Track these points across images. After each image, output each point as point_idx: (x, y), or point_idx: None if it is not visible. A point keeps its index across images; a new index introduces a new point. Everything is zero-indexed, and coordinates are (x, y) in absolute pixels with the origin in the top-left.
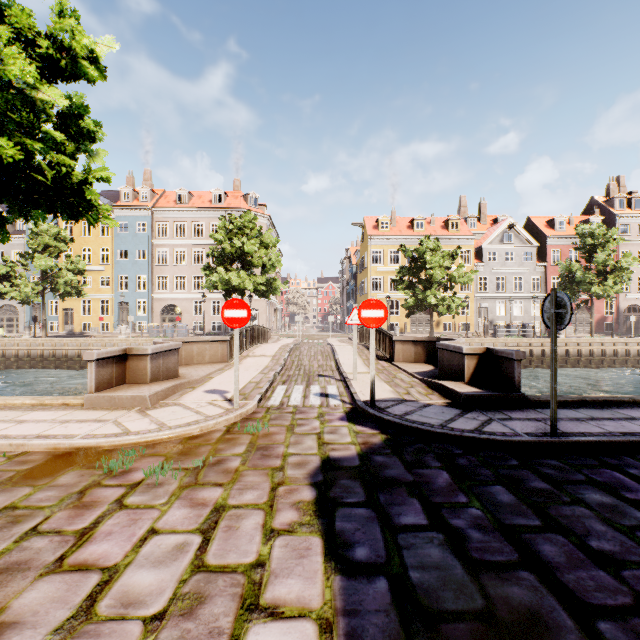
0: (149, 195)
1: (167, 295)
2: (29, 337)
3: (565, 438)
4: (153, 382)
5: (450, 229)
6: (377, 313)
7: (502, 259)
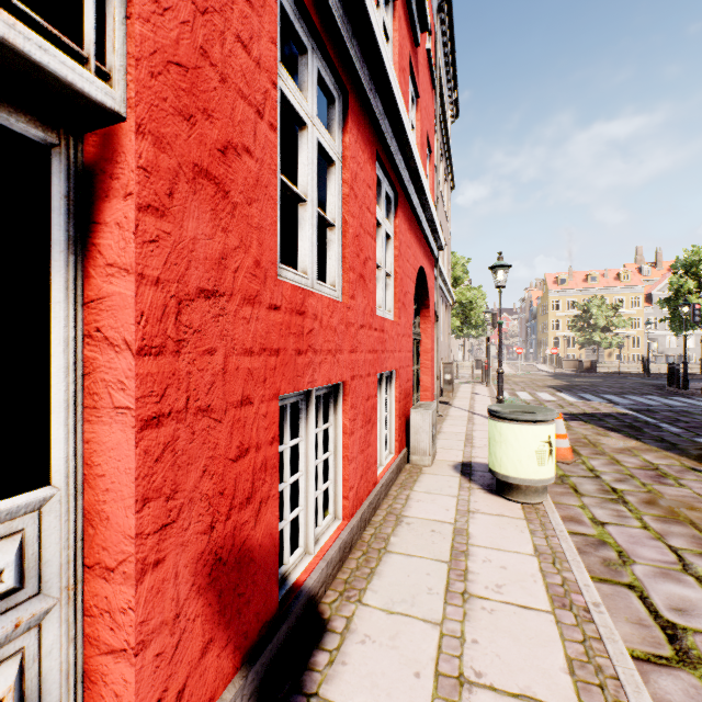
0: None
1: None
2: None
3: (595, 374)
4: None
5: (621, 280)
6: (555, 351)
7: None
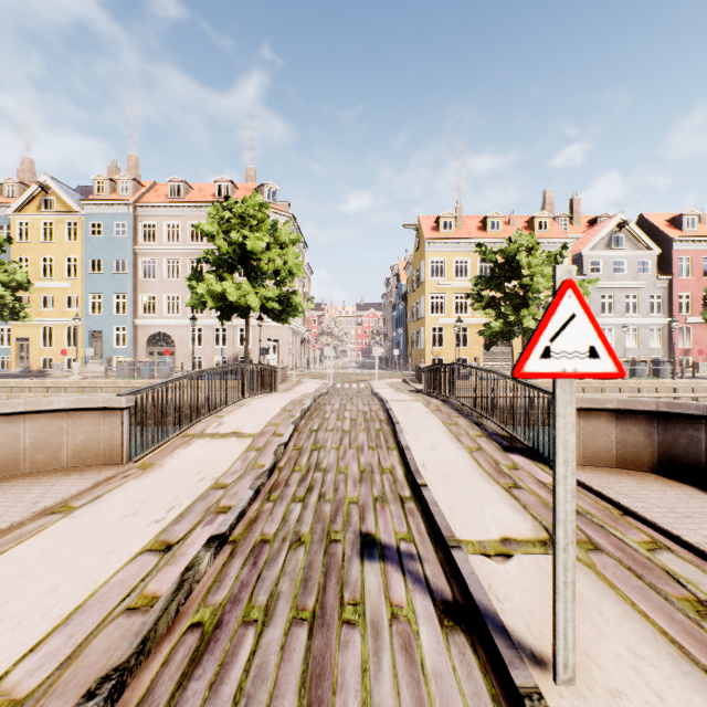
0: (131, 186)
1: (155, 320)
2: None
3: None
4: None
5: (537, 230)
6: None
7: (609, 270)
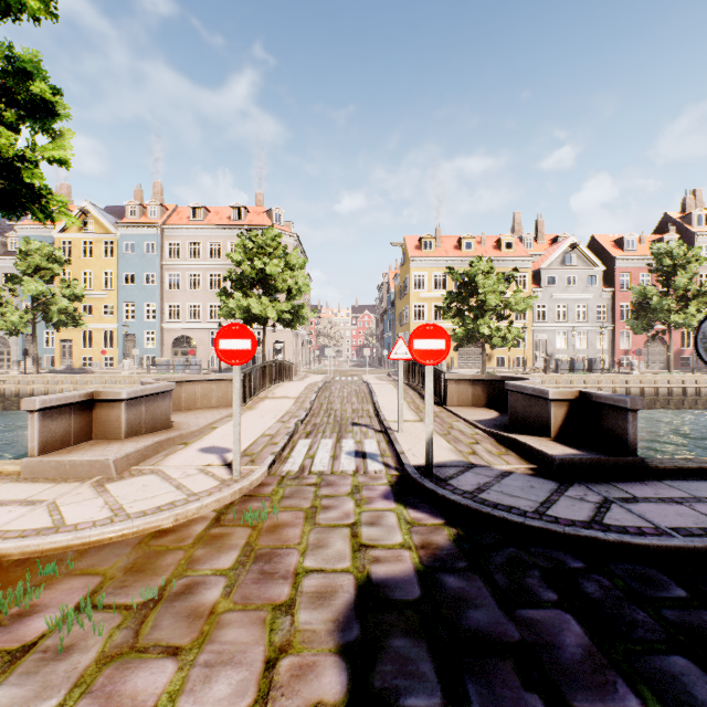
0: (159, 211)
1: (179, 325)
2: (18, 373)
3: None
4: (130, 437)
5: (503, 249)
6: (436, 344)
7: (563, 284)
